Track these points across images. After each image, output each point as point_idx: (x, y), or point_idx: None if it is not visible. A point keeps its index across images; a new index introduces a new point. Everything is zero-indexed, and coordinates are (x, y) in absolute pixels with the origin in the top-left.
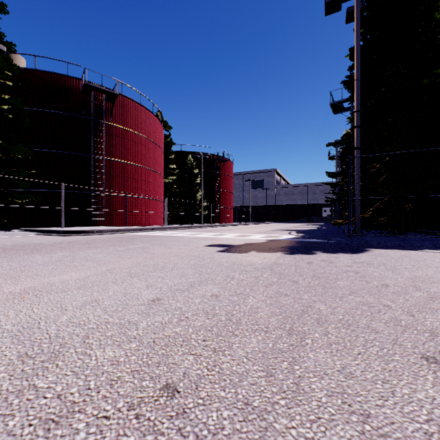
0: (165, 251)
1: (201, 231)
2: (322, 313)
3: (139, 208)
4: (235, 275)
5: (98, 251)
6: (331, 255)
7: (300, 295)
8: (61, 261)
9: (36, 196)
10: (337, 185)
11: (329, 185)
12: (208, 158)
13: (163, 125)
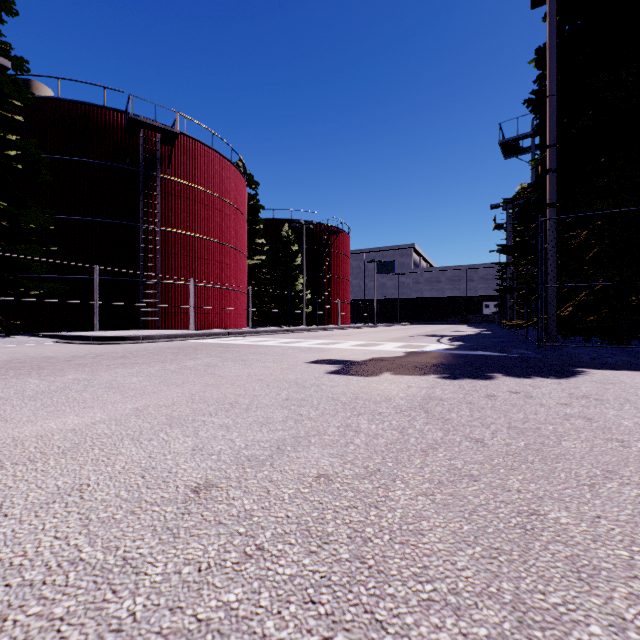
0: (241, 373)
1: (301, 337)
2: (572, 540)
3: (211, 303)
4: (361, 423)
5: (134, 371)
6: (522, 381)
7: (502, 480)
8: (64, 390)
9: (58, 285)
10: (517, 266)
11: (494, 269)
12: (313, 229)
13: (246, 180)
